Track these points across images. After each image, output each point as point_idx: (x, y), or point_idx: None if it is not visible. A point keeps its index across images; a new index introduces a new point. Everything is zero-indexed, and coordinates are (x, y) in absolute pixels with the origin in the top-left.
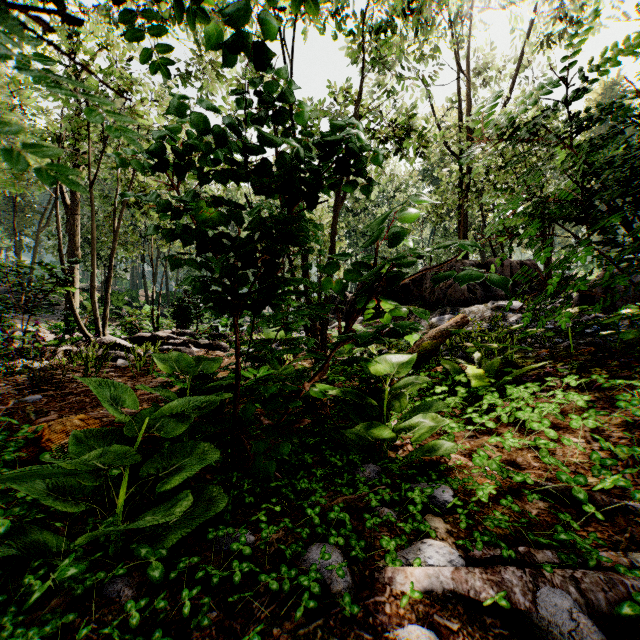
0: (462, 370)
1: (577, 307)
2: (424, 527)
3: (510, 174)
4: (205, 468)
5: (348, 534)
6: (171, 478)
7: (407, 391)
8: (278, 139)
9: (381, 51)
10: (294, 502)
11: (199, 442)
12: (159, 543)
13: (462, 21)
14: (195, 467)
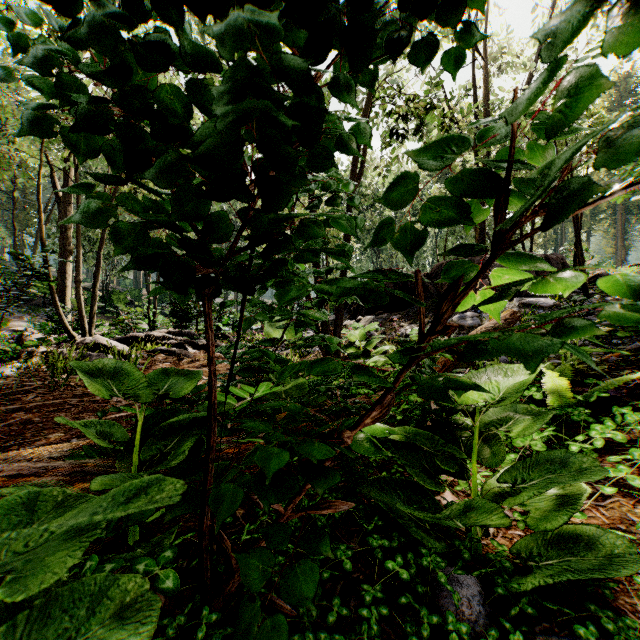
0: None
1: None
2: None
3: None
4: None
5: None
6: None
7: (514, 433)
8: None
9: None
10: None
11: (113, 578)
12: None
13: None
14: None
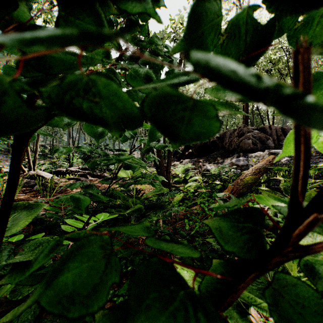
0: None
1: None
2: None
3: (278, 74)
4: None
5: None
6: None
7: None
8: None
9: None
10: None
11: None
12: None
13: None
14: None
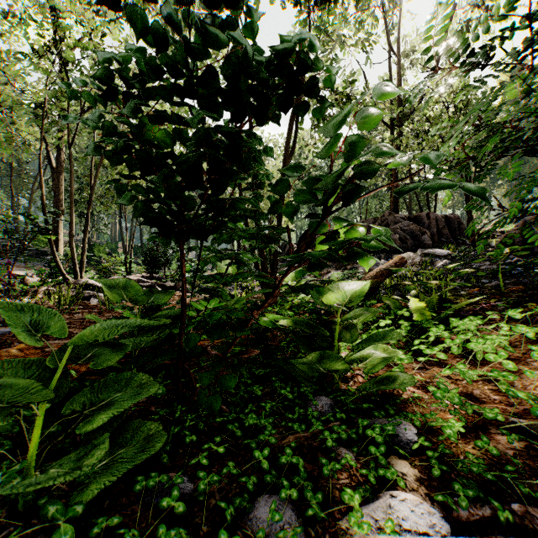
0: (402, 306)
1: (509, 248)
2: (390, 474)
3: (437, 138)
4: (151, 400)
5: (302, 483)
6: (95, 416)
7: (359, 321)
8: (222, 34)
9: (325, 20)
10: (241, 439)
11: (136, 374)
12: (78, 494)
13: (394, 7)
14: (125, 403)
